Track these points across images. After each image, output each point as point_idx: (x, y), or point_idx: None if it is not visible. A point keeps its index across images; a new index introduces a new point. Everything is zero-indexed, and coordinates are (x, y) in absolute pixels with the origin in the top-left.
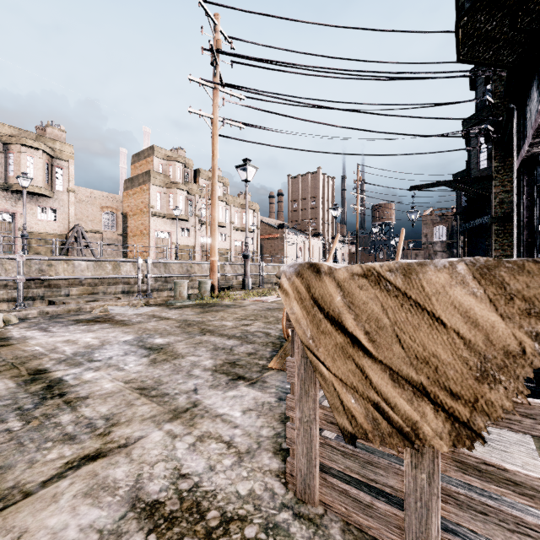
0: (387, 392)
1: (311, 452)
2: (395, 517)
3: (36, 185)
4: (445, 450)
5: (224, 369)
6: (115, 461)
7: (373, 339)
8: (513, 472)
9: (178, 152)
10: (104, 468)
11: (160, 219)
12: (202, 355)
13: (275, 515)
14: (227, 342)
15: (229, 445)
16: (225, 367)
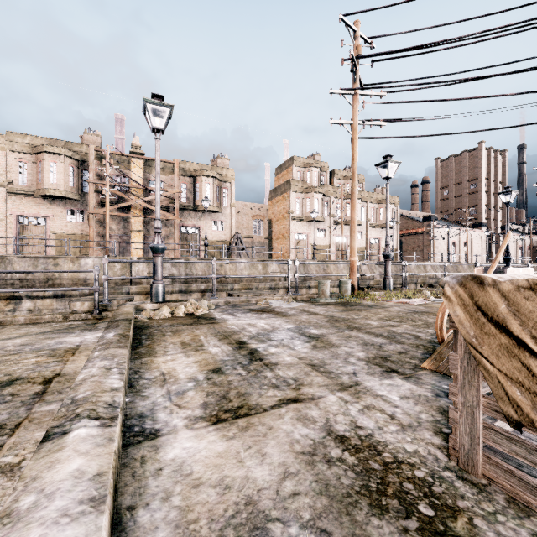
0: None
1: (474, 432)
2: None
3: (211, 204)
4: None
5: (376, 362)
6: (308, 406)
7: None
8: None
9: (314, 157)
10: (303, 408)
11: (299, 223)
12: (353, 347)
13: (439, 471)
14: (375, 340)
15: (392, 418)
16: (377, 360)
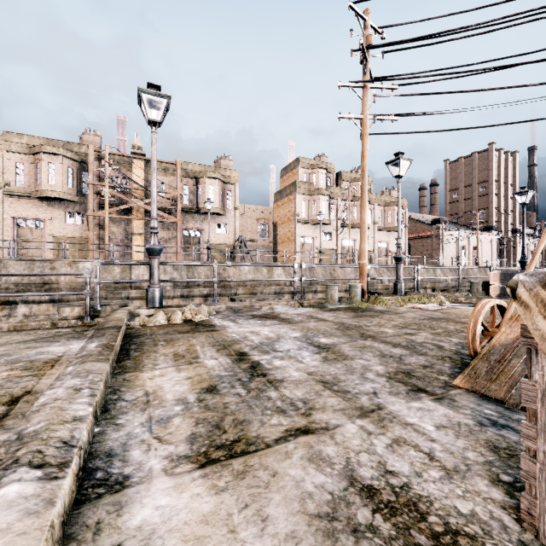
0: None
1: None
2: None
3: (215, 206)
4: None
5: (399, 378)
6: (322, 439)
7: None
8: None
9: (320, 159)
10: (316, 443)
11: (304, 225)
12: (370, 360)
13: None
14: (393, 350)
15: (431, 458)
16: (400, 376)
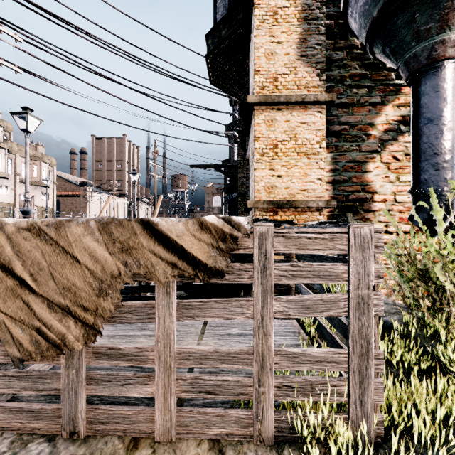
0: (46, 318)
1: None
2: (58, 411)
3: None
4: (81, 348)
5: None
6: None
7: (36, 279)
8: (123, 348)
9: None
10: None
11: None
12: None
13: None
14: None
15: None
16: None
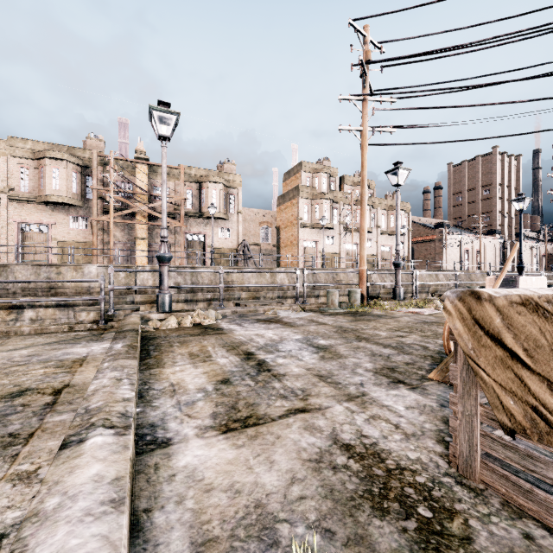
0: (545, 399)
1: (472, 440)
2: None
3: (218, 211)
4: None
5: (383, 373)
6: (316, 416)
7: (531, 355)
8: None
9: (323, 163)
10: (310, 418)
11: (307, 230)
12: (361, 358)
13: (439, 477)
14: (383, 351)
15: (397, 427)
16: (385, 371)
